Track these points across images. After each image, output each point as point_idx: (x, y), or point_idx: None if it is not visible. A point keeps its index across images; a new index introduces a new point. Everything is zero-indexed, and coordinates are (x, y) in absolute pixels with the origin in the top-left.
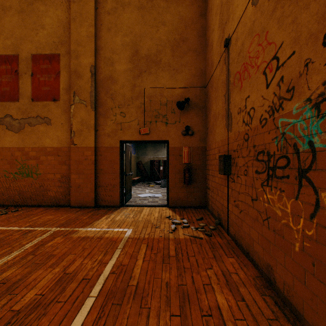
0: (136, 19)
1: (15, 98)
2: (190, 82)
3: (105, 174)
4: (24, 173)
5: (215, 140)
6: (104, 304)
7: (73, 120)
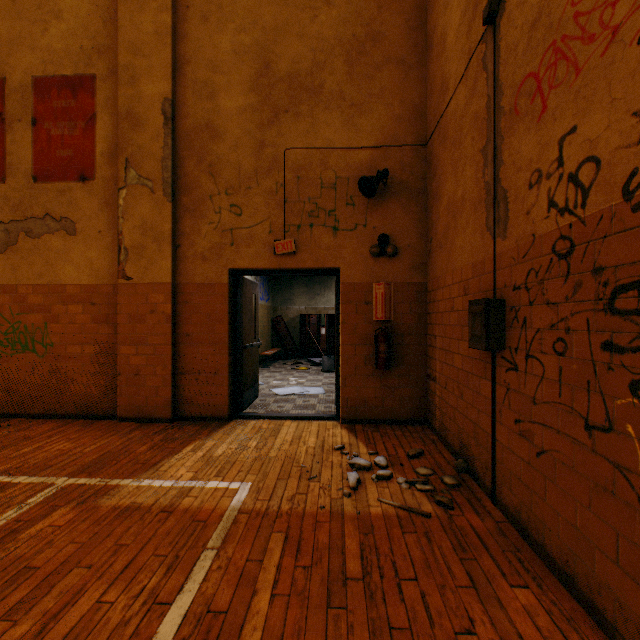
0: None
1: None
2: (389, 135)
3: (195, 345)
4: (16, 343)
5: (452, 265)
6: None
7: (123, 224)
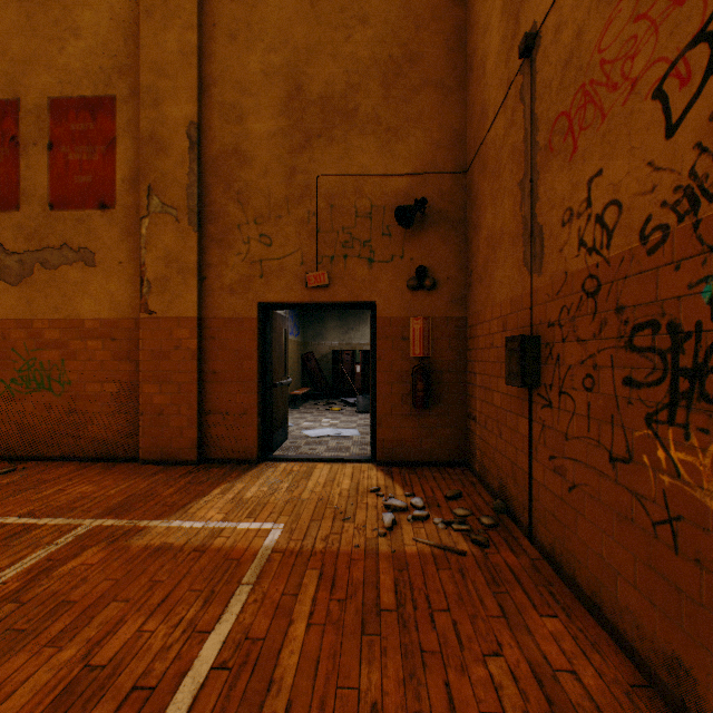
0: (298, 9)
1: (11, 203)
2: (427, 161)
3: (222, 383)
4: (31, 381)
5: (491, 299)
6: None
7: (146, 255)
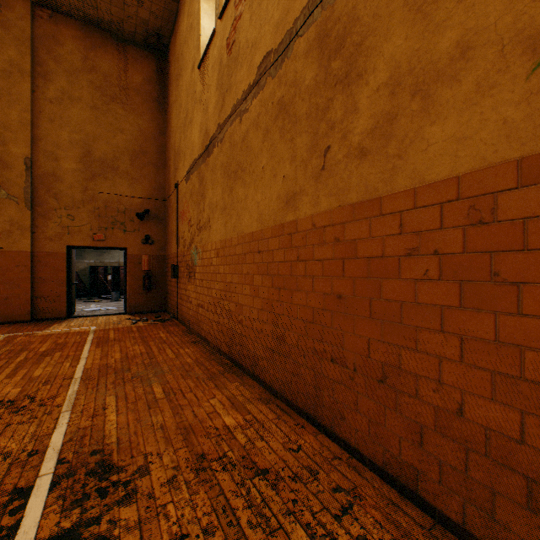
0: (89, 118)
1: None
2: (150, 194)
3: (46, 283)
4: None
5: (172, 251)
6: (98, 343)
7: None
